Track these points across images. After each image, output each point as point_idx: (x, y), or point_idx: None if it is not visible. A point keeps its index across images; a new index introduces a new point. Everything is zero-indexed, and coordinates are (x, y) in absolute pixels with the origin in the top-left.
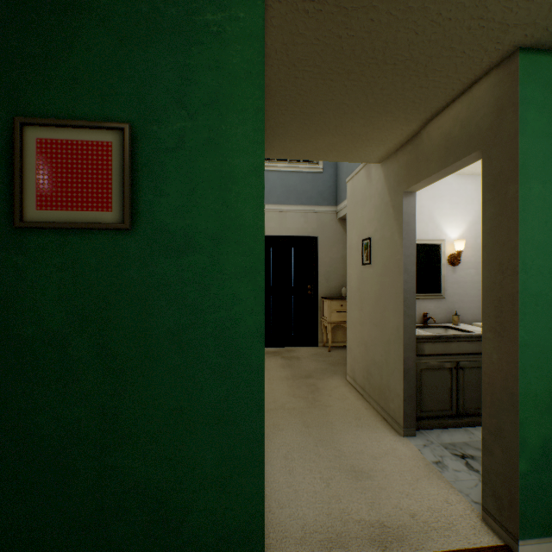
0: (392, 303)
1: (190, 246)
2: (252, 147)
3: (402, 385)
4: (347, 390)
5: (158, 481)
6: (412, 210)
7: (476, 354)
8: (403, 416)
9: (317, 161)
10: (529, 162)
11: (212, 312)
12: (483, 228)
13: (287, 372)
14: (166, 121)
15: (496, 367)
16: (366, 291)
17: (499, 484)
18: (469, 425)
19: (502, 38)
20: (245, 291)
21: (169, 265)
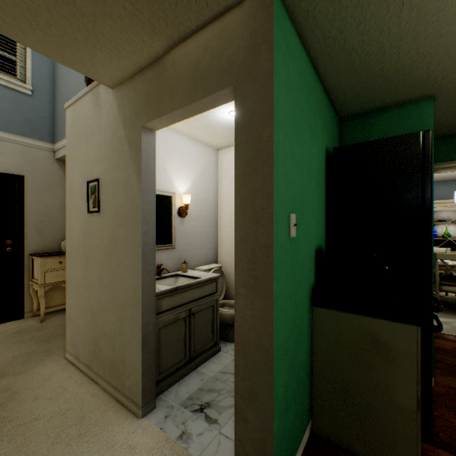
0: (129, 259)
1: None
2: None
3: (141, 356)
4: (66, 376)
5: None
6: (152, 151)
7: (204, 297)
8: (142, 393)
9: (24, 79)
10: (278, 109)
11: None
12: (237, 173)
13: None
14: None
15: (251, 325)
16: (93, 245)
17: (254, 451)
18: (199, 365)
19: None
20: None
21: None
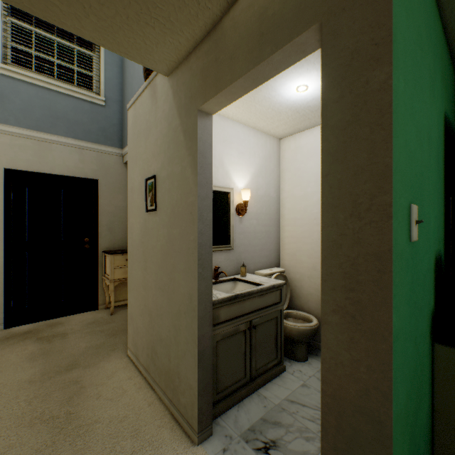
0: (184, 261)
1: None
2: None
3: (197, 374)
4: (126, 376)
5: None
6: (209, 138)
7: (266, 307)
8: (198, 417)
9: (99, 92)
10: (398, 37)
11: None
12: (324, 147)
13: (37, 367)
14: None
15: (348, 373)
16: (151, 245)
17: None
18: (261, 386)
19: None
20: None
21: None
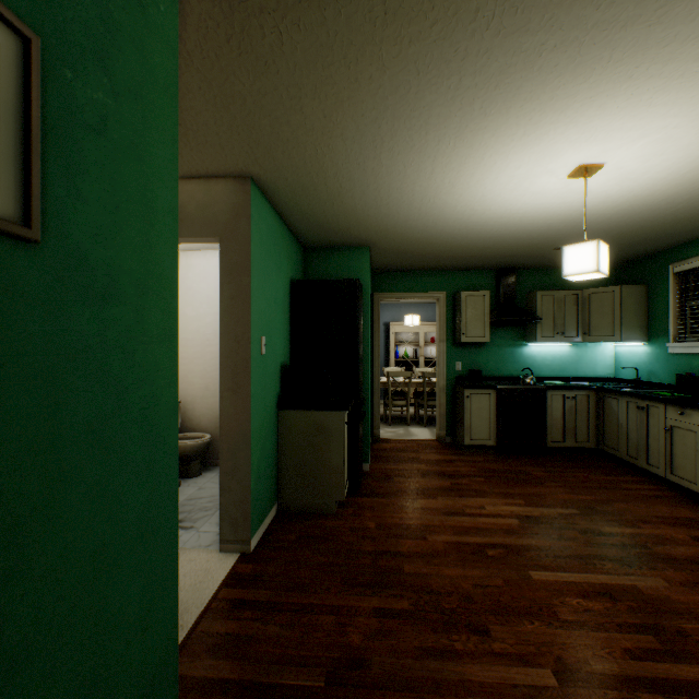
0: None
1: (114, 291)
2: (170, 182)
3: None
4: None
5: (73, 693)
6: None
7: None
8: None
9: None
10: (254, 263)
11: (137, 389)
12: (222, 305)
13: None
14: (85, 75)
15: (234, 419)
16: None
17: (237, 510)
18: None
19: (250, 166)
20: (165, 358)
21: (89, 317)
